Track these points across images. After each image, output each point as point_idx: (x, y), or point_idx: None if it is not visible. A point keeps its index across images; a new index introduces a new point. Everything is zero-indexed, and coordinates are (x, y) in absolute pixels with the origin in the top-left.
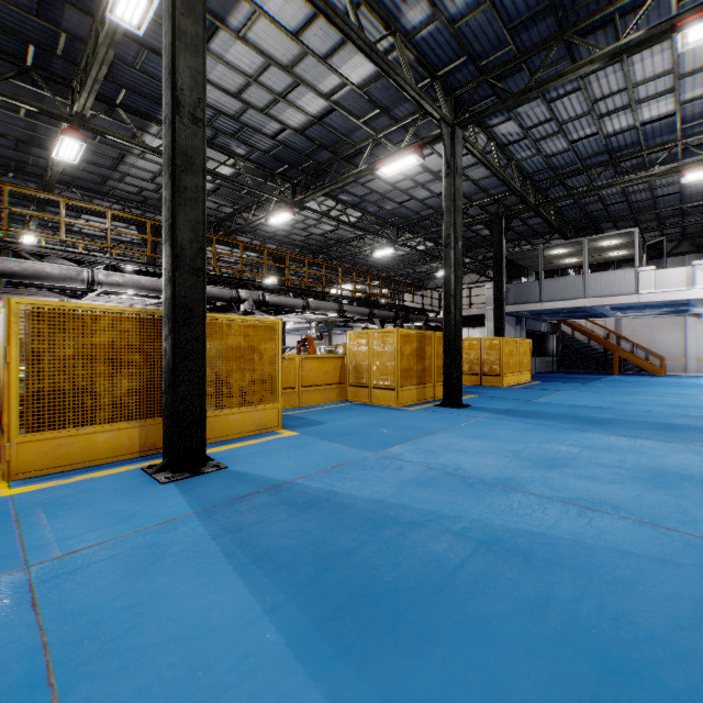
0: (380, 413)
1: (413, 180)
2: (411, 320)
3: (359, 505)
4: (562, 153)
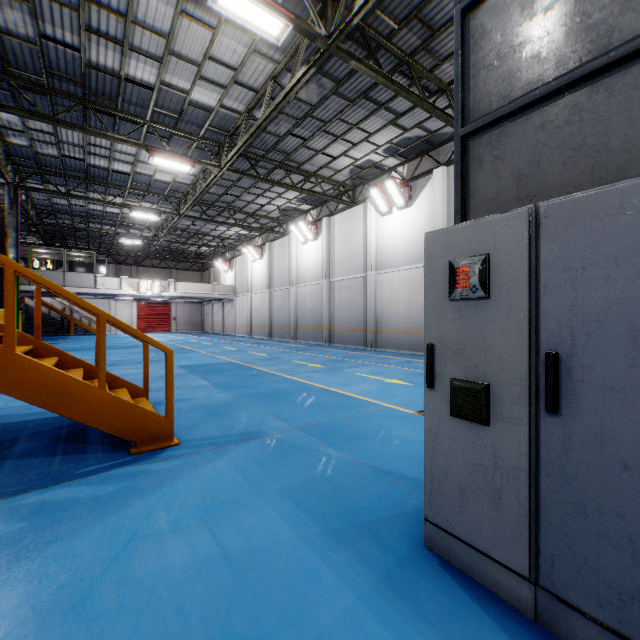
0: None
1: None
2: None
3: None
4: (64, 205)
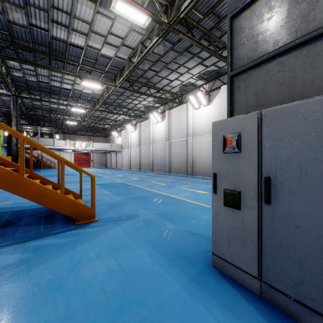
0: None
1: None
2: None
3: None
4: (38, 105)
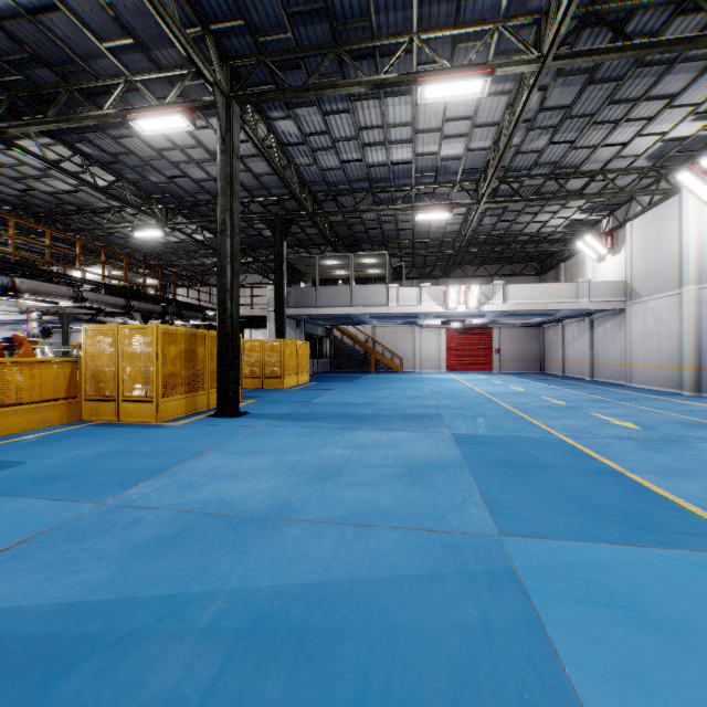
0: (129, 435)
1: (185, 153)
2: (185, 317)
3: (27, 631)
4: (335, 170)
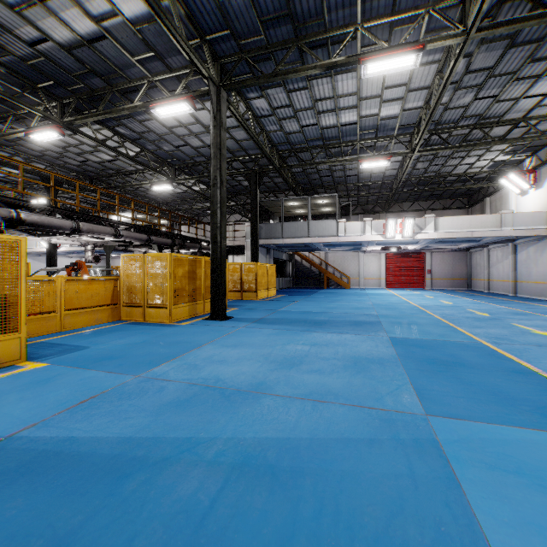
0: (152, 331)
1: (188, 128)
2: (187, 247)
3: (101, 452)
4: (296, 133)
